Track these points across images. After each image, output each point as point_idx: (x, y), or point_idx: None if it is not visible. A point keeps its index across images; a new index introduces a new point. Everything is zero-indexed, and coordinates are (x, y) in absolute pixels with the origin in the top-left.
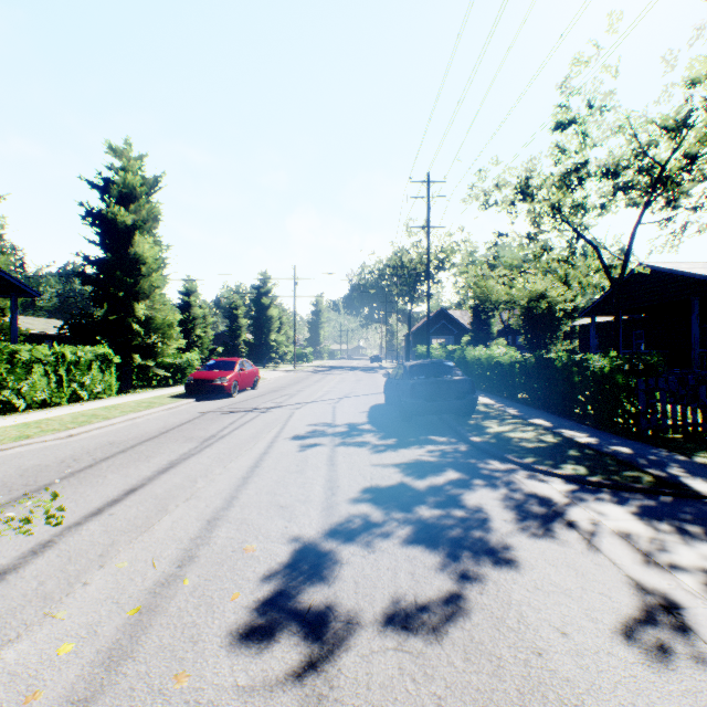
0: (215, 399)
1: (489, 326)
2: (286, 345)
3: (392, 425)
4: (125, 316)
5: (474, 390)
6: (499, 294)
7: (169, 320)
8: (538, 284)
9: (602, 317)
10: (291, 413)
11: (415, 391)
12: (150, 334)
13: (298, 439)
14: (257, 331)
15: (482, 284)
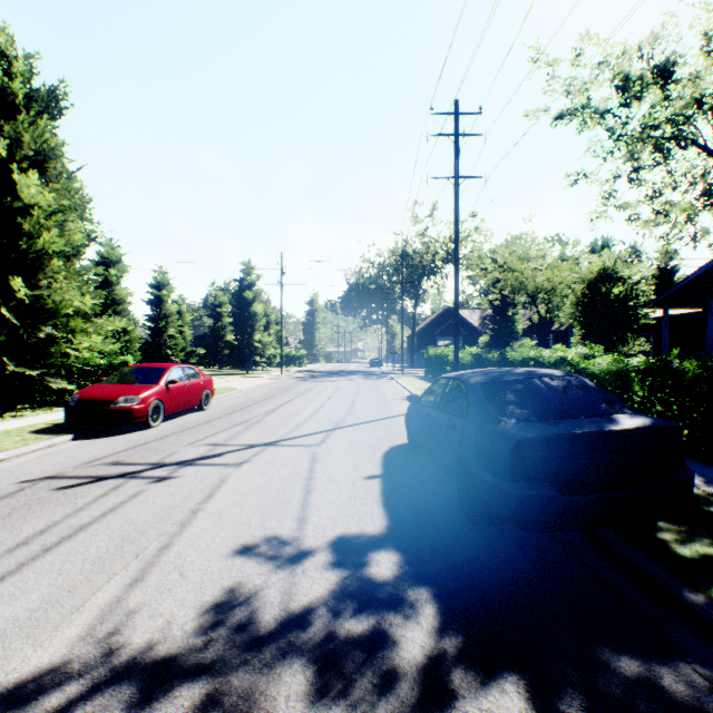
0: (117, 433)
1: (513, 324)
2: (275, 346)
3: (457, 552)
4: (2, 299)
5: (683, 456)
6: (537, 281)
7: (67, 305)
8: (604, 261)
9: (657, 311)
10: (215, 484)
11: (526, 462)
12: (39, 326)
13: (121, 706)
14: (239, 331)
15: (515, 267)
